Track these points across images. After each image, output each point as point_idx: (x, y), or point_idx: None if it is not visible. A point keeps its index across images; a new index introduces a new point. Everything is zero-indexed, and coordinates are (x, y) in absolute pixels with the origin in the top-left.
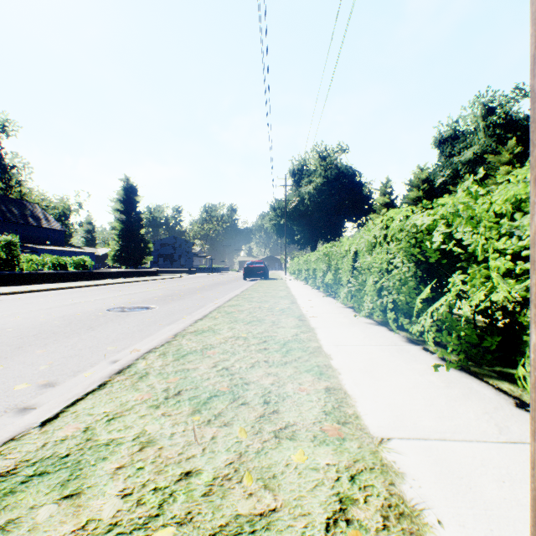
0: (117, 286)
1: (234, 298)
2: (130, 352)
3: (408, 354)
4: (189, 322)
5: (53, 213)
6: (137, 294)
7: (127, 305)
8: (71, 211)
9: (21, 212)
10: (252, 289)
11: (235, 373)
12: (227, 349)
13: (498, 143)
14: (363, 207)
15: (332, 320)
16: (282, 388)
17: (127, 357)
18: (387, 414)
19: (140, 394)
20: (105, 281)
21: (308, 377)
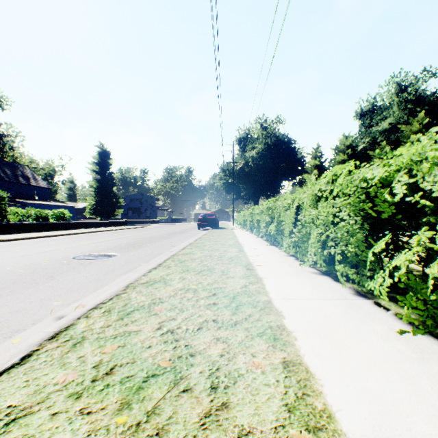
0: (90, 235)
1: (188, 246)
2: (74, 308)
3: (362, 311)
4: (143, 272)
5: (40, 173)
6: (105, 242)
7: (93, 253)
8: (56, 172)
9: (13, 172)
10: (204, 237)
11: (181, 338)
12: (175, 304)
13: (409, 116)
14: (297, 168)
15: (278, 269)
16: (233, 362)
17: (70, 315)
18: (366, 409)
19: (64, 372)
20: (80, 231)
21: (261, 344)
